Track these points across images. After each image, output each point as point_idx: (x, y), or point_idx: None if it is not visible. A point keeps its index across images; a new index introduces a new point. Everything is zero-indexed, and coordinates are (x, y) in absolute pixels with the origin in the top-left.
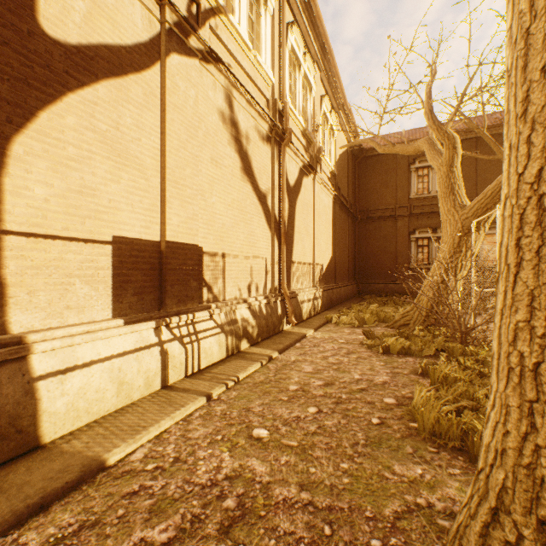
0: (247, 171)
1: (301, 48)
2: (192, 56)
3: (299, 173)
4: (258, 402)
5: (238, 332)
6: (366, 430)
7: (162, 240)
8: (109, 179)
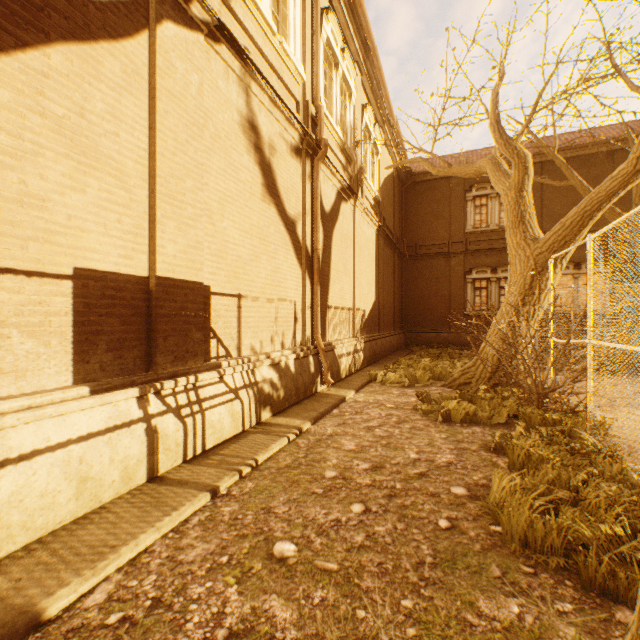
0: (271, 190)
1: (339, 42)
2: (194, 29)
3: (337, 197)
4: (282, 497)
5: (258, 397)
6: (433, 539)
7: (151, 275)
8: (68, 186)
